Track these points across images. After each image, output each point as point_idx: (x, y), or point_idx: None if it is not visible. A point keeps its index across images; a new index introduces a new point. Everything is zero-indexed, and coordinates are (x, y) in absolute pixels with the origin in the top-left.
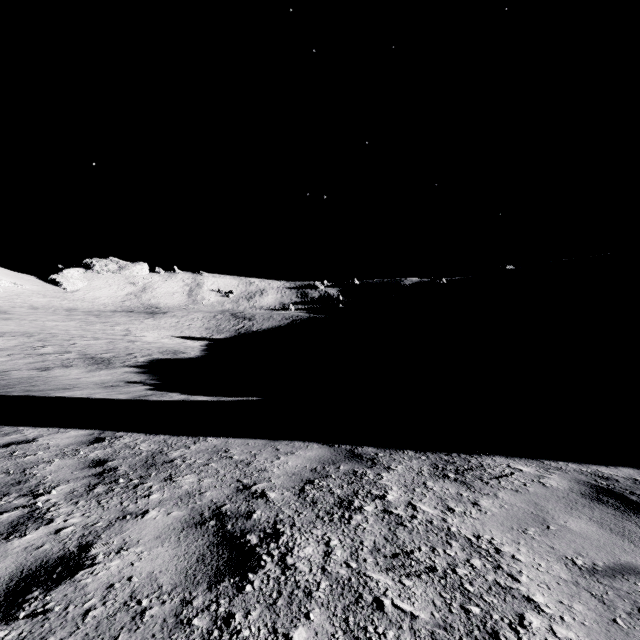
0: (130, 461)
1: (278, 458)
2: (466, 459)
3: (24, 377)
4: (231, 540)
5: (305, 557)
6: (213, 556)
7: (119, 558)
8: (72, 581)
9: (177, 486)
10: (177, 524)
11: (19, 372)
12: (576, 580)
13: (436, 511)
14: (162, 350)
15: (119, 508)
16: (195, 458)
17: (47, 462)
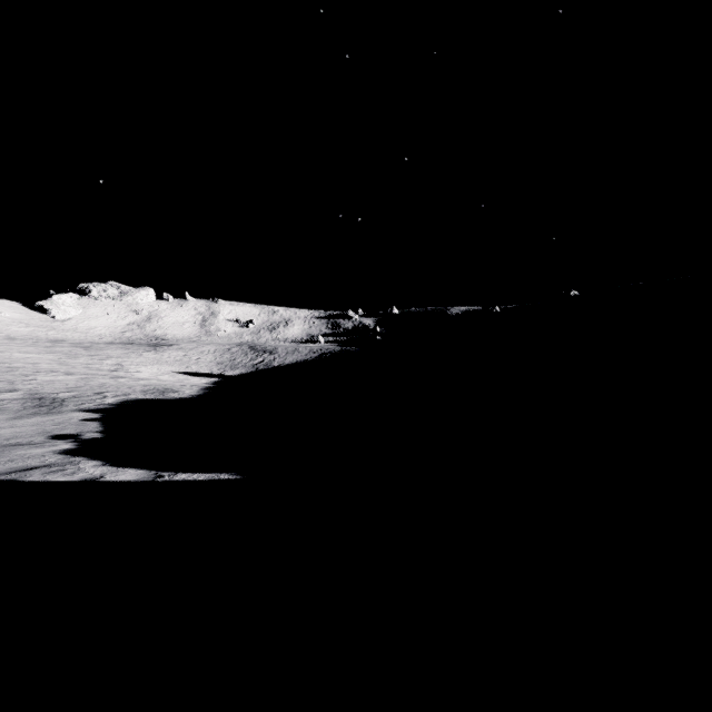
0: None
1: None
2: None
3: None
4: None
5: None
6: None
7: None
8: None
9: None
10: None
11: None
12: None
13: None
14: (148, 388)
15: None
16: None
17: None
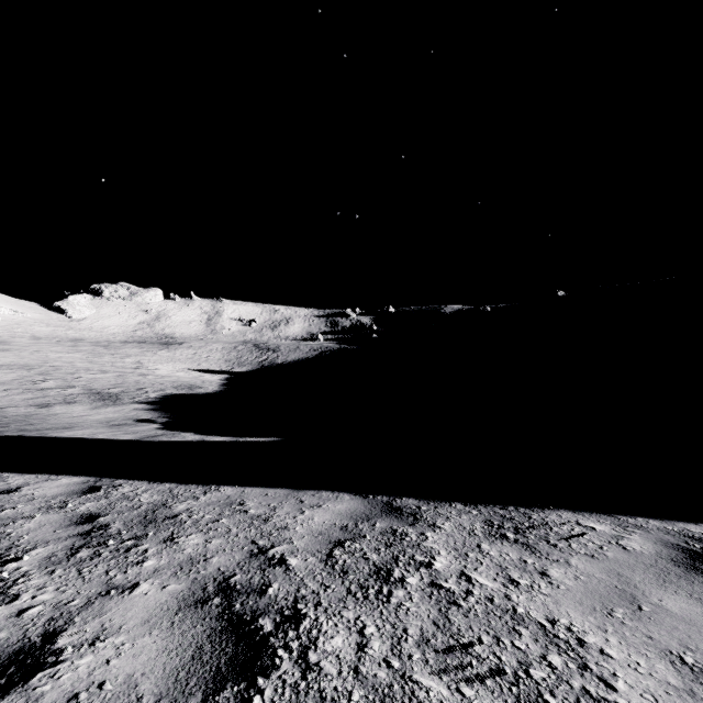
0: (126, 516)
1: (302, 512)
2: (526, 514)
3: (20, 415)
4: (239, 626)
5: (333, 652)
6: (214, 650)
7: (92, 653)
8: (25, 689)
9: (178, 549)
10: (172, 602)
11: (15, 409)
12: (690, 687)
13: (496, 584)
14: (176, 384)
15: (103, 579)
16: (204, 512)
17: (27, 517)
